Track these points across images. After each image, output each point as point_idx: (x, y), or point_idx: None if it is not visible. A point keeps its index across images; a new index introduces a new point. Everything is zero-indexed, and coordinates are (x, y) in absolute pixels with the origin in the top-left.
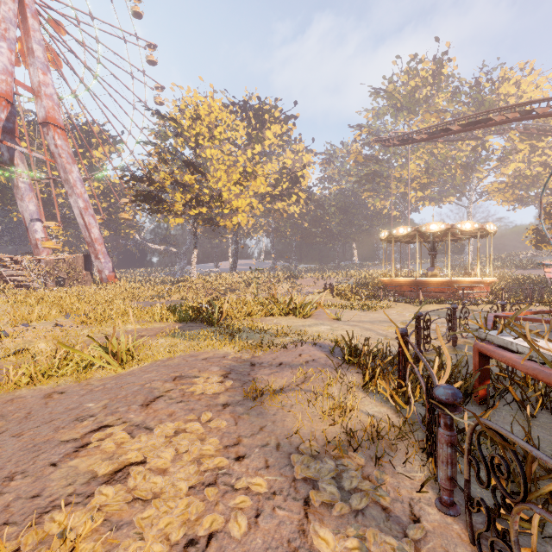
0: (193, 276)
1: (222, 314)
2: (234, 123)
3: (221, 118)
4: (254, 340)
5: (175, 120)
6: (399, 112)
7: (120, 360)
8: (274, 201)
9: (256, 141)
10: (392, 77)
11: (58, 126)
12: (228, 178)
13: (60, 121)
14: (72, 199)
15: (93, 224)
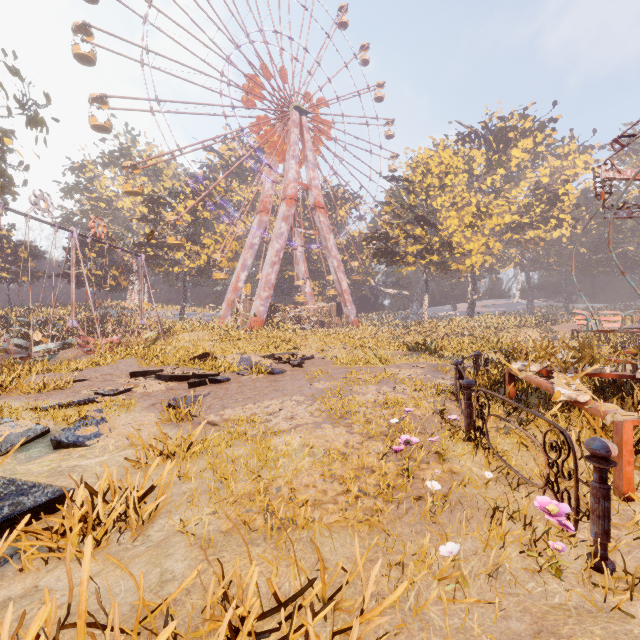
0: (424, 320)
1: (437, 346)
2: (469, 156)
3: (451, 164)
4: (453, 359)
5: (407, 180)
6: None
7: (381, 362)
8: (522, 231)
9: (497, 166)
10: None
11: (321, 207)
12: (459, 222)
13: (322, 202)
14: (329, 261)
15: (343, 279)
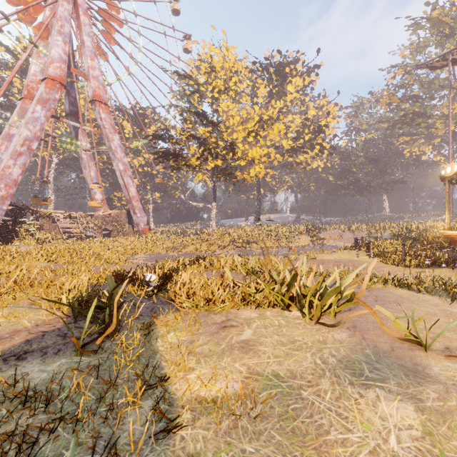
0: (212, 228)
1: (113, 316)
2: (254, 81)
3: (236, 69)
4: None
5: (191, 76)
6: (448, 38)
7: None
8: (296, 153)
9: (277, 95)
10: (436, 1)
11: (102, 102)
12: (243, 127)
13: (104, 97)
14: (114, 163)
15: (131, 184)
